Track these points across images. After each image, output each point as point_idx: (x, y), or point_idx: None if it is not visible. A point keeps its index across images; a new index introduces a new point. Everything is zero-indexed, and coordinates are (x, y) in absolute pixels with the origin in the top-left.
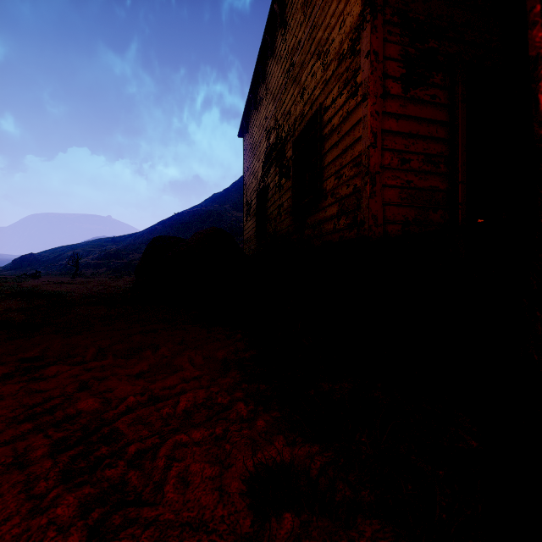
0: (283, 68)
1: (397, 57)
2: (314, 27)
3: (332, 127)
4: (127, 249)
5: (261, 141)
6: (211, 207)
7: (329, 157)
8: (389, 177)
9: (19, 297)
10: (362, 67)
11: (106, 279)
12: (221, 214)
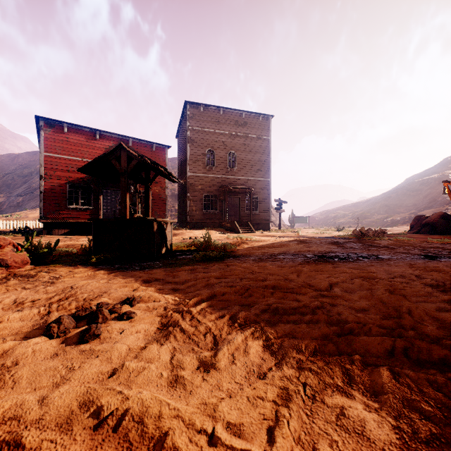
0: None
1: None
2: None
3: None
4: (370, 212)
5: None
6: (440, 175)
7: None
8: None
9: None
10: None
11: None
12: None
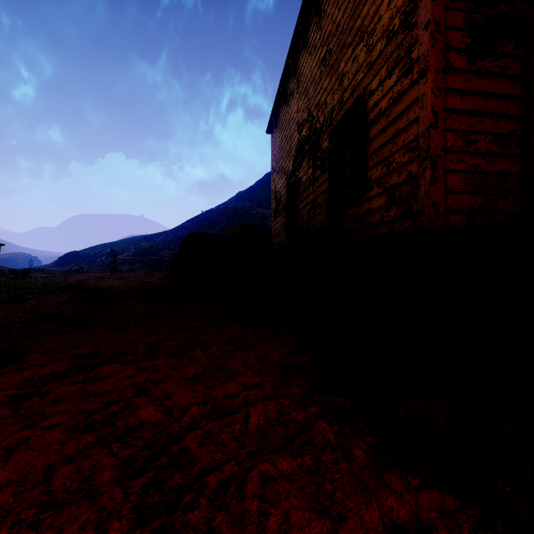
0: (317, 57)
1: (461, 25)
2: (356, 8)
3: (379, 111)
4: (159, 246)
5: (291, 135)
6: (237, 205)
7: (375, 144)
8: (452, 161)
9: (66, 291)
10: (419, 40)
11: (141, 275)
12: (246, 211)
